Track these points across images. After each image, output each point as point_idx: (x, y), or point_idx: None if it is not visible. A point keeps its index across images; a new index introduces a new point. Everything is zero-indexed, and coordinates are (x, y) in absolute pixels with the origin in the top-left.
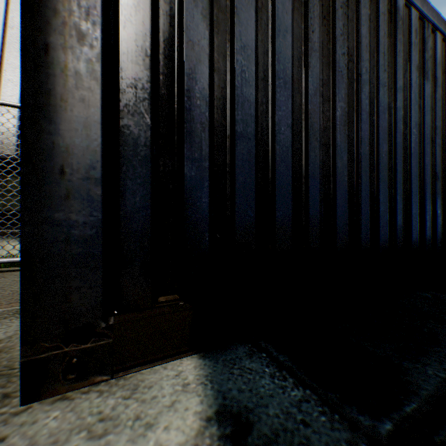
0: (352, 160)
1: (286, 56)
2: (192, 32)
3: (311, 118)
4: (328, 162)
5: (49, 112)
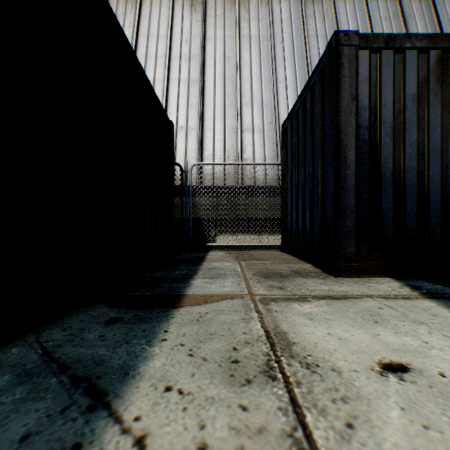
0: None
1: (435, 139)
2: (384, 147)
3: None
4: None
5: (341, 192)
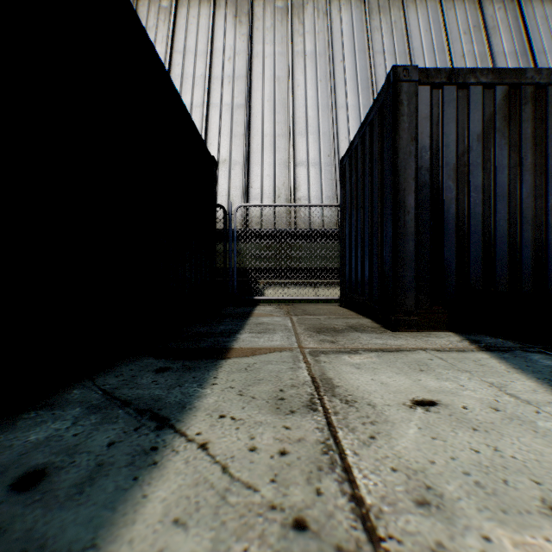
0: None
1: (502, 182)
2: (447, 191)
3: (523, 212)
4: (540, 236)
5: (399, 240)
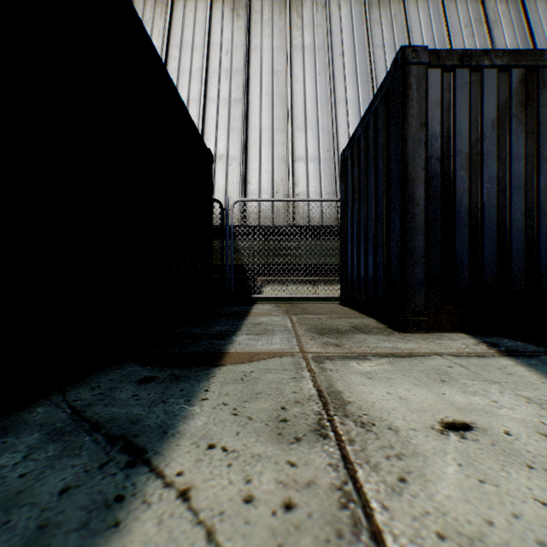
0: None
1: (519, 172)
2: (459, 182)
3: (541, 205)
4: None
5: (408, 234)
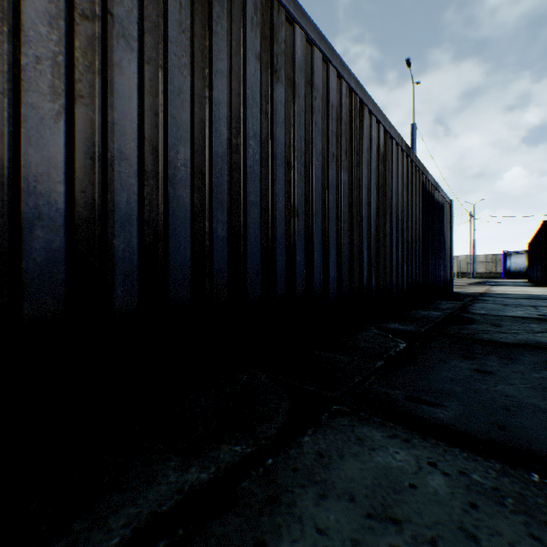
0: (93, 159)
1: None
2: None
3: None
4: None
5: None
